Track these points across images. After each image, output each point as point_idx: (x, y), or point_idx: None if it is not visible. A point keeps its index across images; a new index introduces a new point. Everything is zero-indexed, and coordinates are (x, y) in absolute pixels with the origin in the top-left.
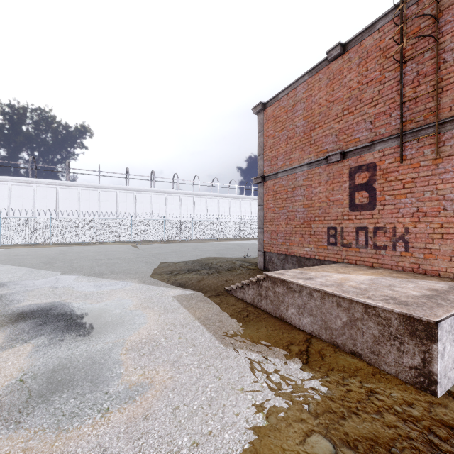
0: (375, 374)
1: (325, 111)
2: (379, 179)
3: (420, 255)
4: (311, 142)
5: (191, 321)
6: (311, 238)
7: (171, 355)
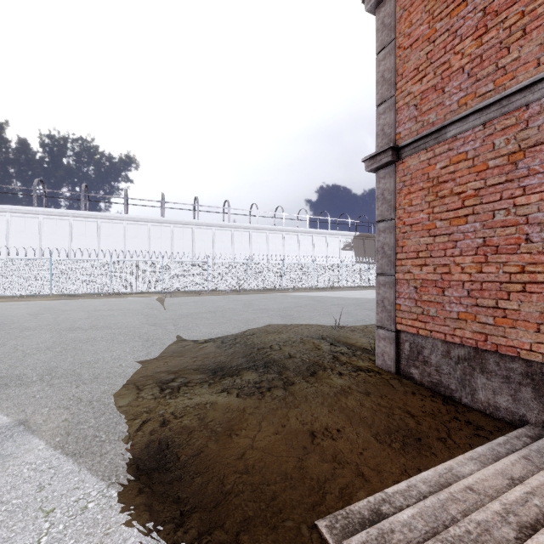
0: None
1: None
2: None
3: None
4: None
5: None
6: None
7: None
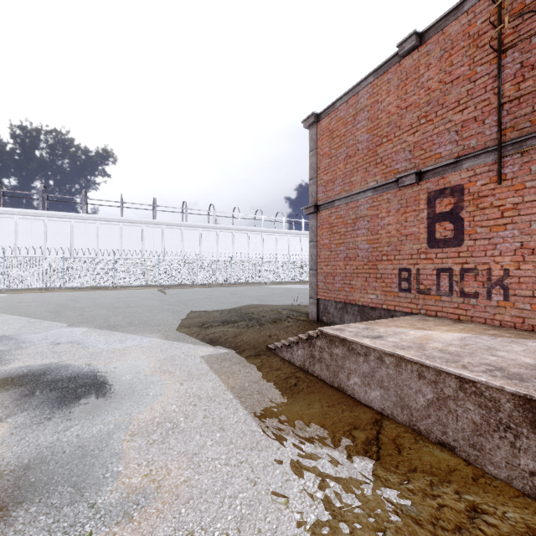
0: (477, 480)
1: (396, 120)
2: (468, 205)
3: (525, 305)
4: (378, 161)
5: (222, 392)
6: (377, 283)
7: (190, 444)
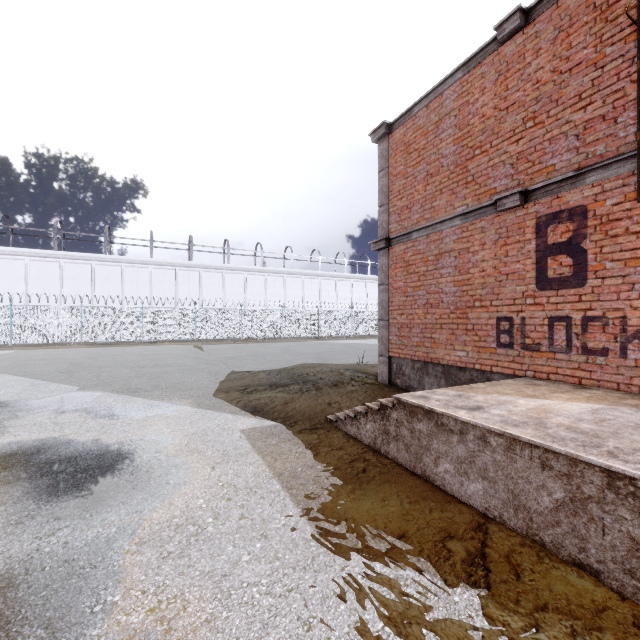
0: None
1: (493, 125)
2: (594, 233)
3: None
4: (468, 180)
5: (266, 481)
6: (467, 336)
7: (219, 559)
